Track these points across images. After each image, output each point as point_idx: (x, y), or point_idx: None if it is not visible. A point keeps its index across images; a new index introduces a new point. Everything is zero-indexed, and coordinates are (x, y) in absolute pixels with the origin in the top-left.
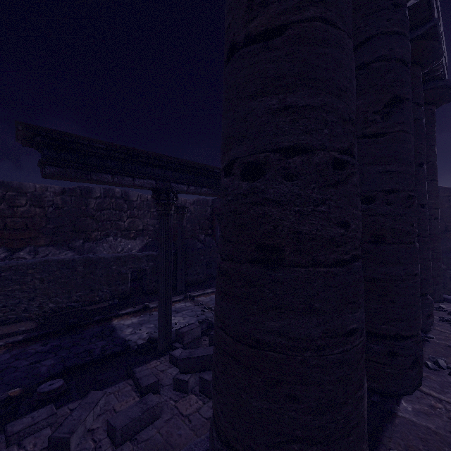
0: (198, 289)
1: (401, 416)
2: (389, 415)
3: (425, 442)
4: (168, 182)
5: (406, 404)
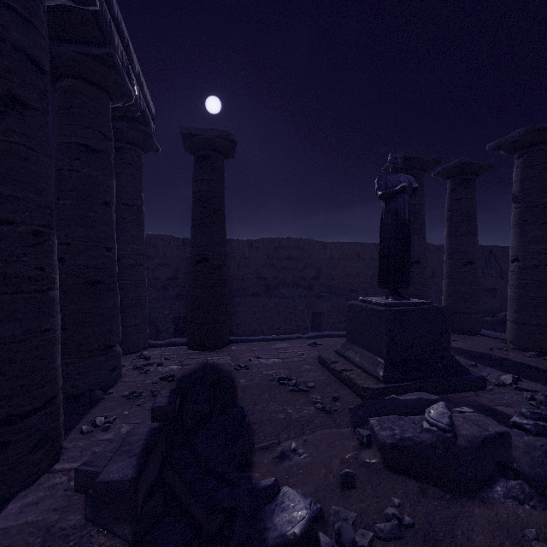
0: None
1: None
2: None
3: None
4: None
5: (14, 505)
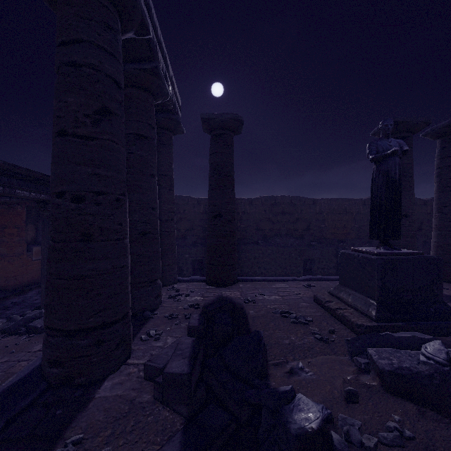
0: None
1: (97, 397)
2: (85, 403)
3: (108, 410)
4: None
5: (108, 383)
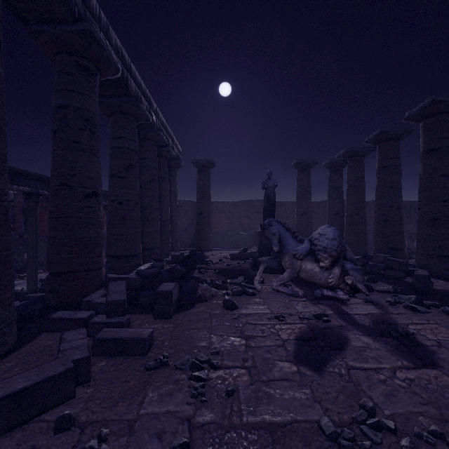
0: (23, 273)
1: None
2: None
3: None
4: (37, 189)
5: None
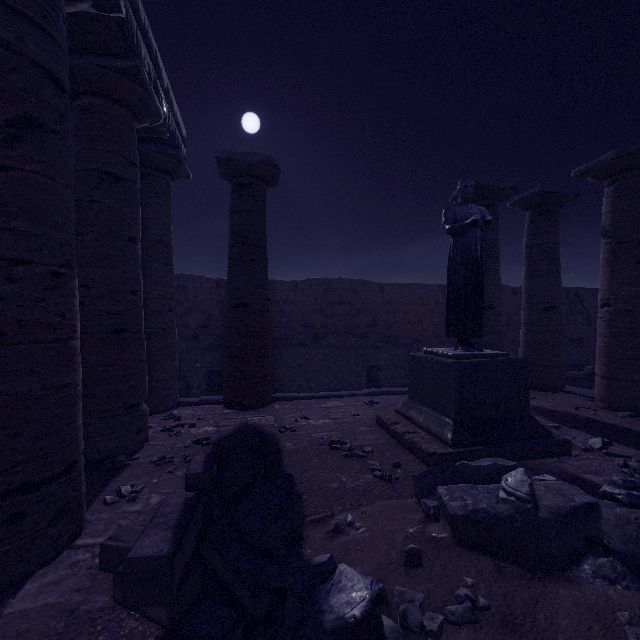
0: None
1: (7, 614)
2: None
3: (25, 634)
4: None
5: (32, 585)
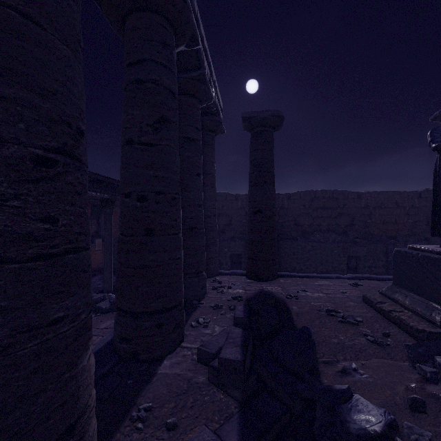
0: None
1: (159, 373)
2: (150, 377)
3: (170, 385)
4: None
5: (167, 361)
